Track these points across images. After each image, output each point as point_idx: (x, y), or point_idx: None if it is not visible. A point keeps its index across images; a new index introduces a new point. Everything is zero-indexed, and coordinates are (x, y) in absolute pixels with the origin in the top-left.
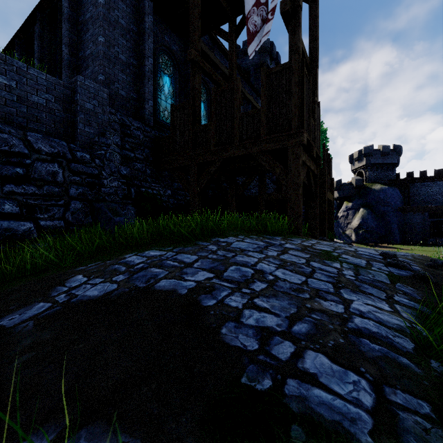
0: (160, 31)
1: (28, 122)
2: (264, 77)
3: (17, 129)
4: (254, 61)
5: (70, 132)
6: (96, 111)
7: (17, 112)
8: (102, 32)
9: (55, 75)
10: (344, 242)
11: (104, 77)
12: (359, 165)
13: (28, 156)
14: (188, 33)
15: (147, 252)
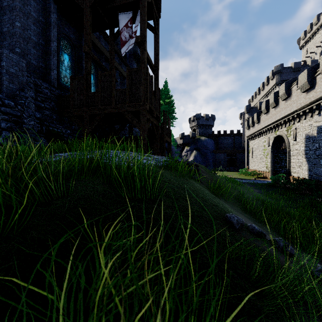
0: (61, 24)
1: None
2: (128, 72)
3: None
4: (129, 49)
5: None
6: (17, 74)
7: None
8: (18, 19)
9: None
10: None
11: (20, 50)
12: (194, 124)
13: None
14: (82, 29)
15: (67, 153)
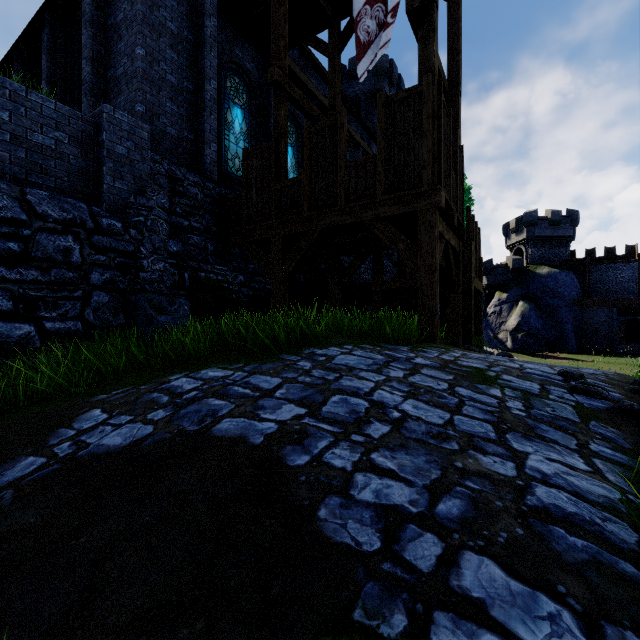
0: (227, 41)
1: (27, 174)
2: (382, 108)
3: (11, 183)
4: (365, 88)
5: (93, 189)
6: (132, 157)
7: (11, 158)
8: (141, 41)
9: (73, 105)
10: (500, 353)
11: (144, 108)
12: (517, 238)
13: (27, 225)
14: (269, 44)
15: (204, 372)
